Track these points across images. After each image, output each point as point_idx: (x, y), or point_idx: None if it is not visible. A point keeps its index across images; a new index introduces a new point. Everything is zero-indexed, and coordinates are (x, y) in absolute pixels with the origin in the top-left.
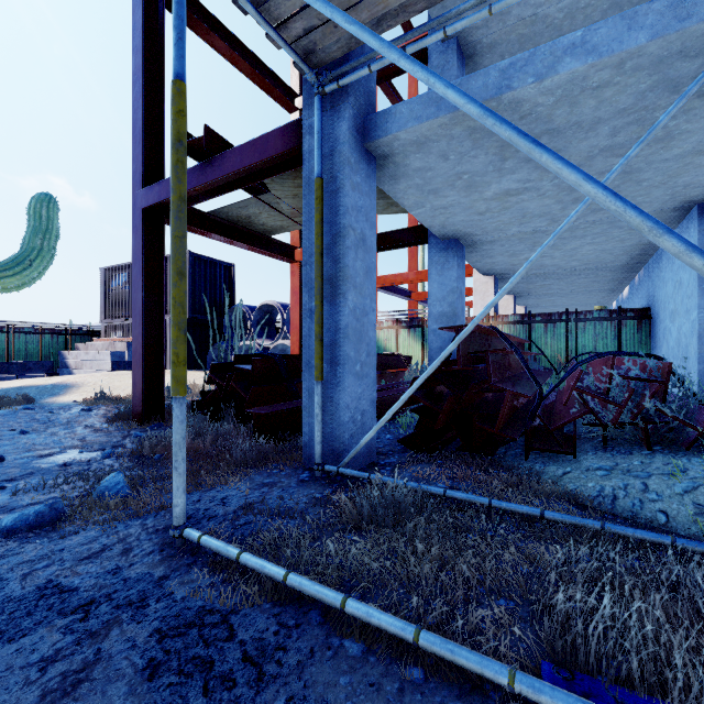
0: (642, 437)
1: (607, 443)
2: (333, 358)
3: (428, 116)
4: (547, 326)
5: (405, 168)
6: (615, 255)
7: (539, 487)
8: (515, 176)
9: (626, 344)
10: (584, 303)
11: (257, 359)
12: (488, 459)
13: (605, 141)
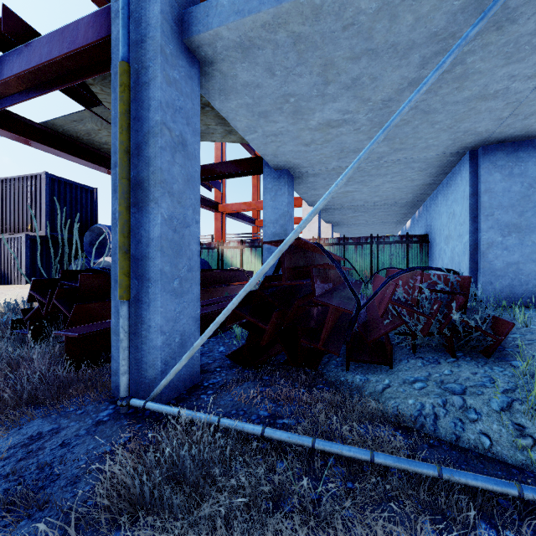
0: (447, 345)
1: (416, 351)
2: (145, 273)
3: (250, 9)
4: (357, 247)
5: (233, 81)
6: (405, 193)
7: (363, 410)
8: (336, 105)
9: (412, 262)
10: (380, 232)
11: (86, 274)
12: (313, 374)
13: (414, 73)
